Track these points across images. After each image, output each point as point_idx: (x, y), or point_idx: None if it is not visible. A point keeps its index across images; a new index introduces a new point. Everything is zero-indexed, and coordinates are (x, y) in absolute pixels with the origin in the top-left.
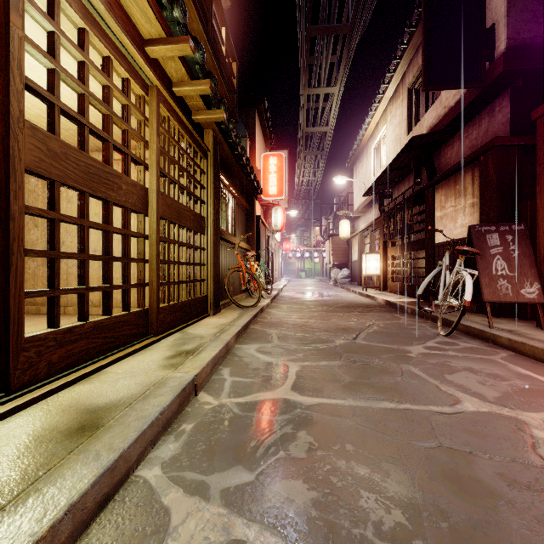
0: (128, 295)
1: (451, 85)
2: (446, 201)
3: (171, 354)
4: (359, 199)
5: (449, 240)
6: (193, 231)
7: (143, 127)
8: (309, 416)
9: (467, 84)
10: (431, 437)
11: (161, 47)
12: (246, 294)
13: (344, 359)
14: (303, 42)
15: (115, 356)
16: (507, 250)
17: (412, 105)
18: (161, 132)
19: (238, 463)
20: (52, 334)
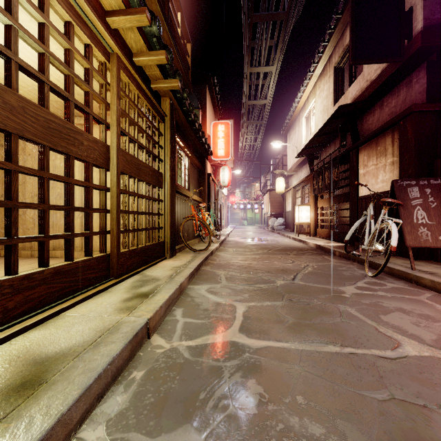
0: (90, 242)
1: (375, 60)
2: (368, 160)
3: (128, 296)
4: (292, 160)
5: (371, 193)
6: (151, 185)
7: (104, 90)
8: (258, 362)
9: (389, 59)
10: (381, 387)
11: (120, 17)
12: (199, 239)
13: (286, 299)
14: (246, 27)
15: (75, 299)
16: (427, 201)
17: (338, 81)
18: (121, 95)
19: (186, 421)
20: (8, 281)
